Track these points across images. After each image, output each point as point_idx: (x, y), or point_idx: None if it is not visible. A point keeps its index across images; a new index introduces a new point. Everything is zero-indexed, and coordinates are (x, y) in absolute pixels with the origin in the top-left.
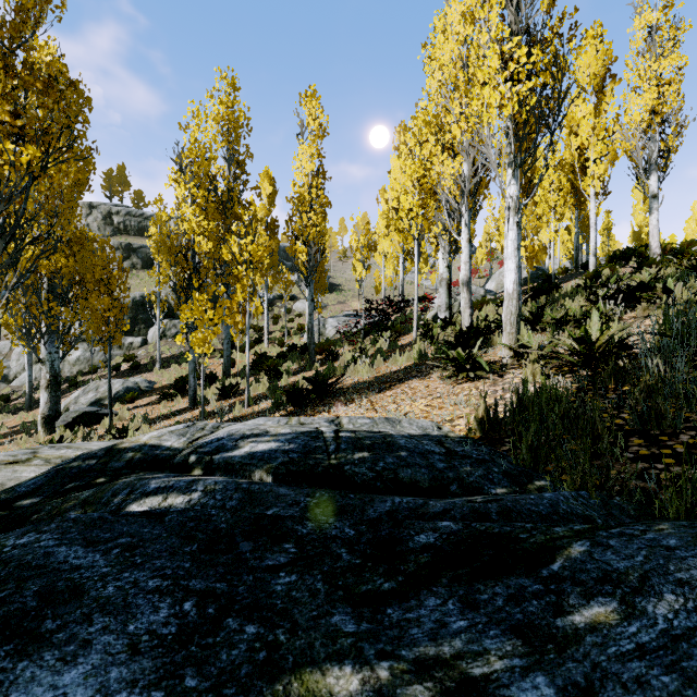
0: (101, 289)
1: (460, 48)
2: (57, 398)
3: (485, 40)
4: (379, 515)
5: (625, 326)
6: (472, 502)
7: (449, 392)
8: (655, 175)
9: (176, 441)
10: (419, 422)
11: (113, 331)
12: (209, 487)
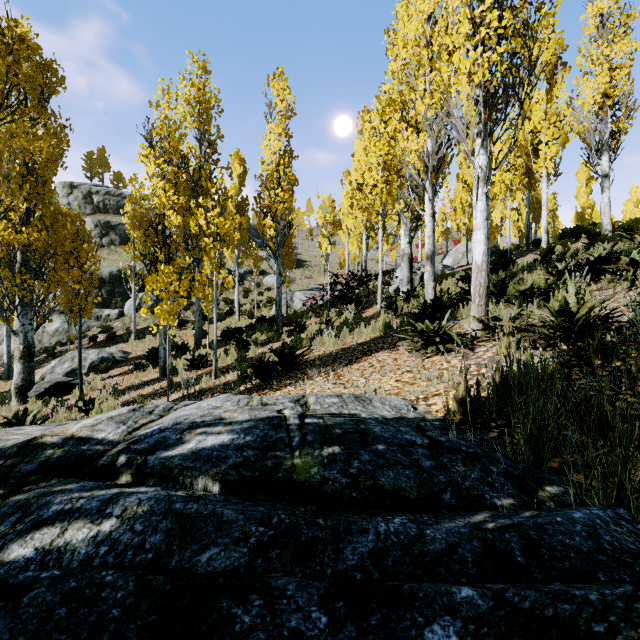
0: (71, 261)
1: (424, 26)
2: (30, 368)
3: (454, 7)
4: (360, 560)
5: (607, 297)
6: (482, 530)
7: (419, 366)
8: (606, 156)
9: (113, 431)
10: (392, 400)
11: (83, 303)
12: (129, 509)
